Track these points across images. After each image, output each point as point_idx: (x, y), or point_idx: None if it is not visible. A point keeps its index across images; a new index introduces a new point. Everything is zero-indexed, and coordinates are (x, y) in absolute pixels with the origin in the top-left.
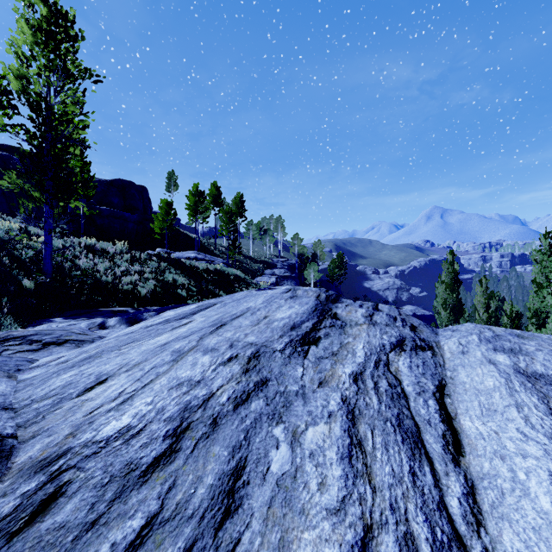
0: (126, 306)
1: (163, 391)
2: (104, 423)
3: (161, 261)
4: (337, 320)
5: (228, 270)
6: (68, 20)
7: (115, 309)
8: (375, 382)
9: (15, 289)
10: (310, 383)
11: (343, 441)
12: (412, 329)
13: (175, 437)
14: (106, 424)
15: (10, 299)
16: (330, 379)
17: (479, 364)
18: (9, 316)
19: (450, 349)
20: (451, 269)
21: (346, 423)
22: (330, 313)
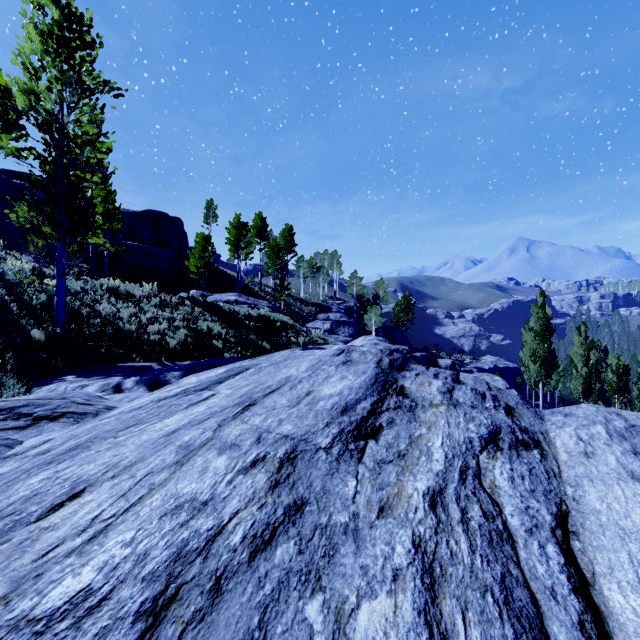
0: (152, 360)
1: (152, 519)
2: (56, 579)
3: (195, 306)
4: (405, 398)
5: (273, 315)
6: (83, 23)
7: (138, 364)
8: (463, 509)
9: (22, 341)
10: (365, 509)
11: (417, 635)
12: (508, 412)
13: (152, 617)
14: (57, 583)
15: (16, 353)
16: (396, 503)
17: (617, 479)
18: (13, 373)
19: (566, 447)
20: (542, 314)
21: (421, 595)
22: (395, 387)
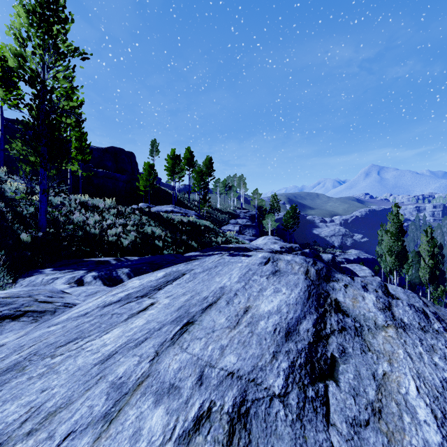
0: (110, 255)
1: None
2: None
3: (143, 215)
4: (345, 316)
5: (199, 221)
6: (59, 4)
7: (99, 259)
8: None
9: (14, 242)
10: None
11: None
12: None
13: None
14: None
15: (8, 251)
16: None
17: None
18: (5, 267)
19: None
20: (396, 220)
21: None
22: (330, 301)
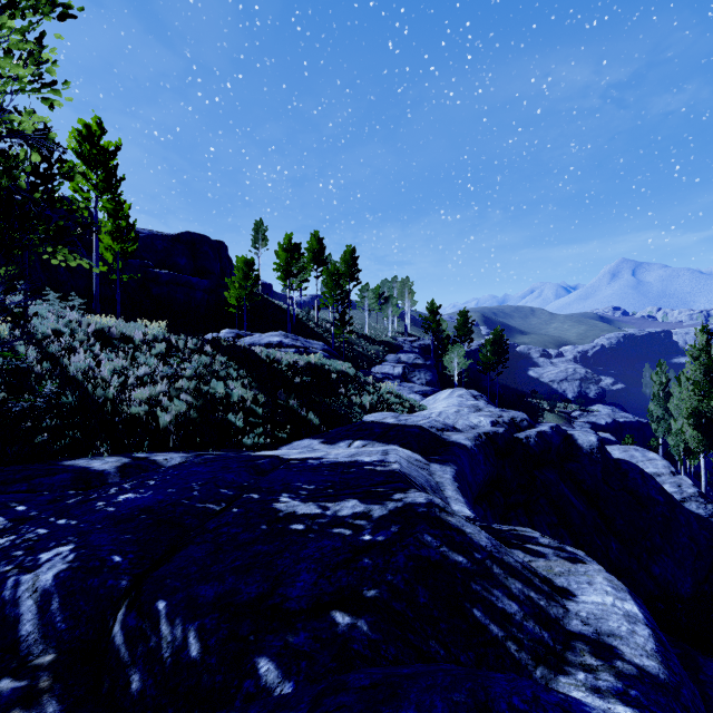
0: (131, 448)
1: None
2: None
3: (219, 353)
4: None
5: (329, 363)
6: None
7: (90, 465)
8: None
9: None
10: None
11: None
12: None
13: None
14: None
15: None
16: None
17: None
18: None
19: None
20: (705, 358)
21: None
22: None
